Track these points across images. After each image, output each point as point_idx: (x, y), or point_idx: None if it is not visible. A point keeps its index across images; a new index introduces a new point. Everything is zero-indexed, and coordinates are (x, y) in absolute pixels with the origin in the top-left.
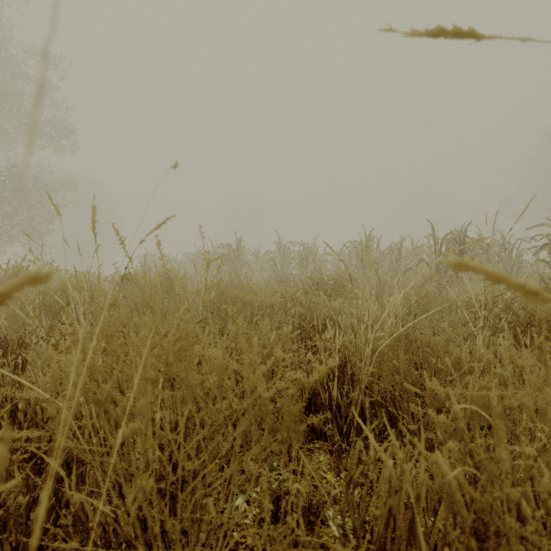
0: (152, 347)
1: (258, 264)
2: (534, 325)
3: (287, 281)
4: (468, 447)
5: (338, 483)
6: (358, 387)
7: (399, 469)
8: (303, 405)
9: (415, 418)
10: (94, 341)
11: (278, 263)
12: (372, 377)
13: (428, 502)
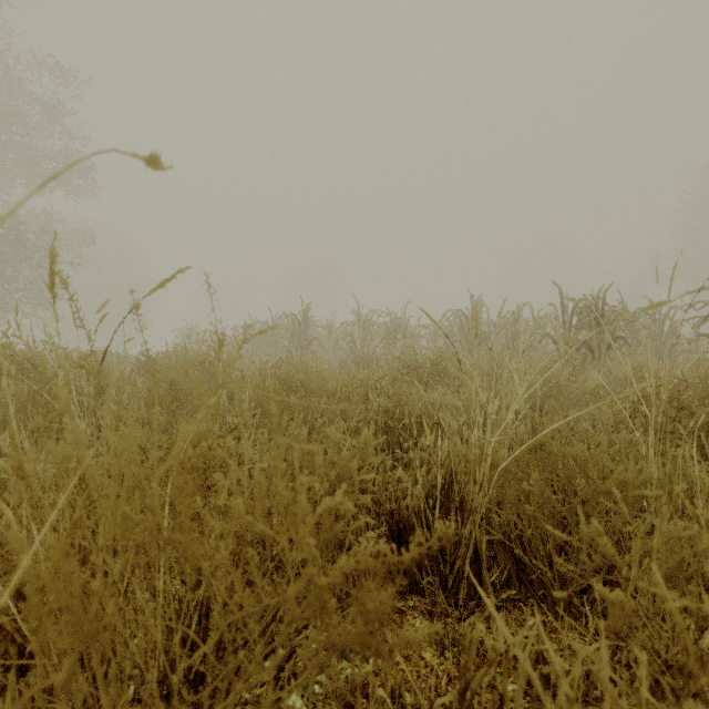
0: (137, 482)
1: (332, 340)
2: None
3: (368, 362)
4: (700, 685)
5: (443, 667)
6: (470, 521)
7: None
8: (391, 608)
9: (554, 567)
10: None
11: (357, 338)
12: (489, 503)
13: None
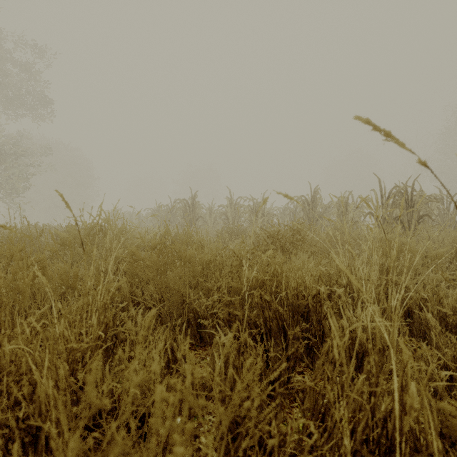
0: None
1: (212, 218)
2: None
3: (238, 233)
4: None
5: None
6: None
7: None
8: None
9: None
10: None
11: (230, 216)
12: None
13: None
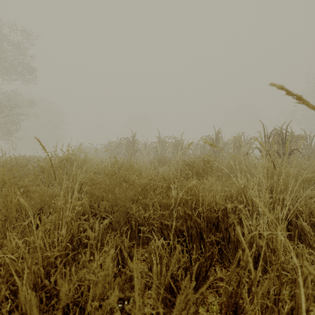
0: None
1: (146, 150)
2: None
3: (165, 161)
4: None
5: None
6: None
7: None
8: None
9: None
10: None
11: (158, 149)
12: None
13: None
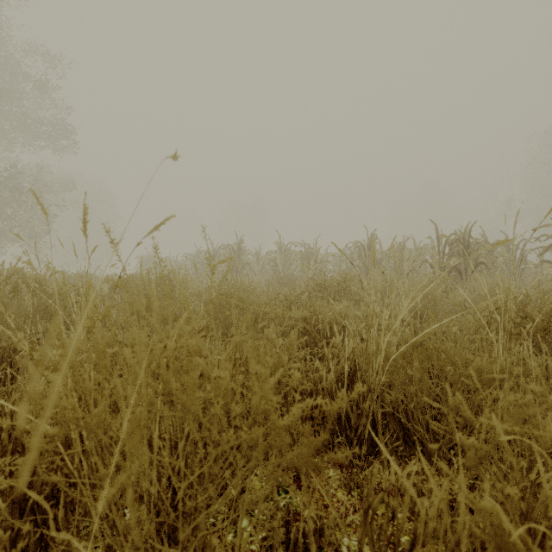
0: (149, 363)
1: (259, 265)
2: (551, 331)
3: (288, 282)
4: (520, 487)
5: (350, 502)
6: (369, 398)
7: (436, 511)
8: (325, 438)
9: (430, 431)
10: (51, 400)
11: (279, 263)
12: (382, 386)
13: (466, 545)
